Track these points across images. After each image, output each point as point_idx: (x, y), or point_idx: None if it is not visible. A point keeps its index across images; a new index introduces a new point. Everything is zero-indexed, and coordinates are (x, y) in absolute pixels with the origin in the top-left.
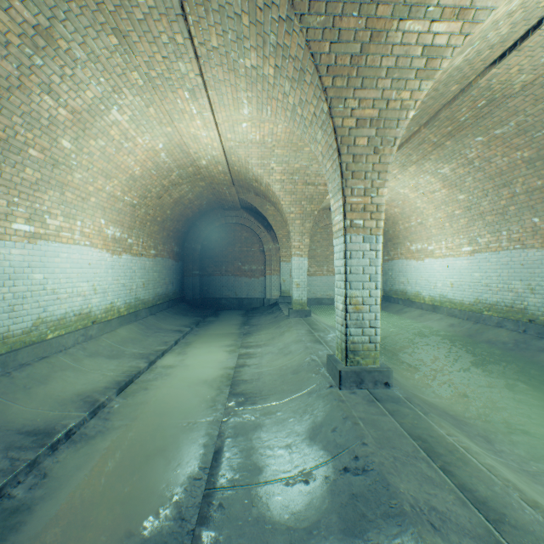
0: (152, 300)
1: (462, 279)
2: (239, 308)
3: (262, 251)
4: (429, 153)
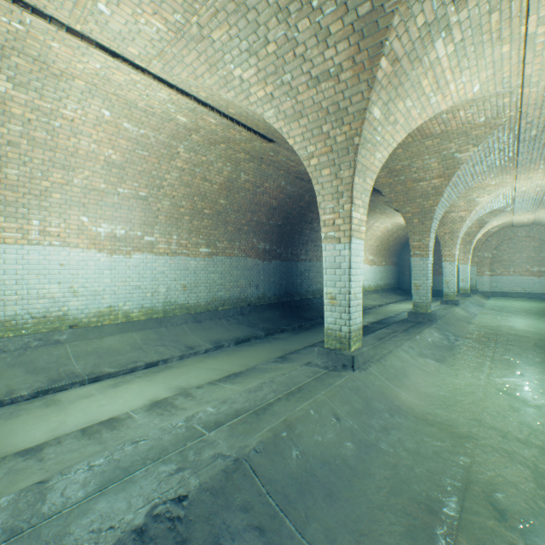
0: (383, 286)
1: None
2: (436, 295)
3: None
4: (541, 206)
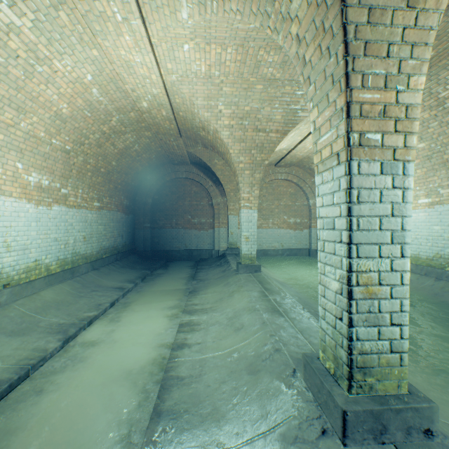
0: (96, 254)
1: (418, 232)
2: (189, 259)
3: (210, 204)
4: None
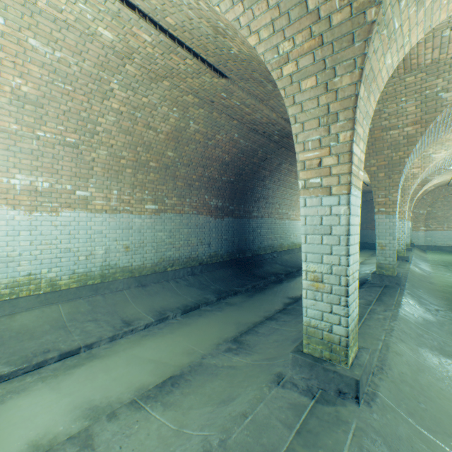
0: None
1: None
2: (374, 248)
3: None
4: None
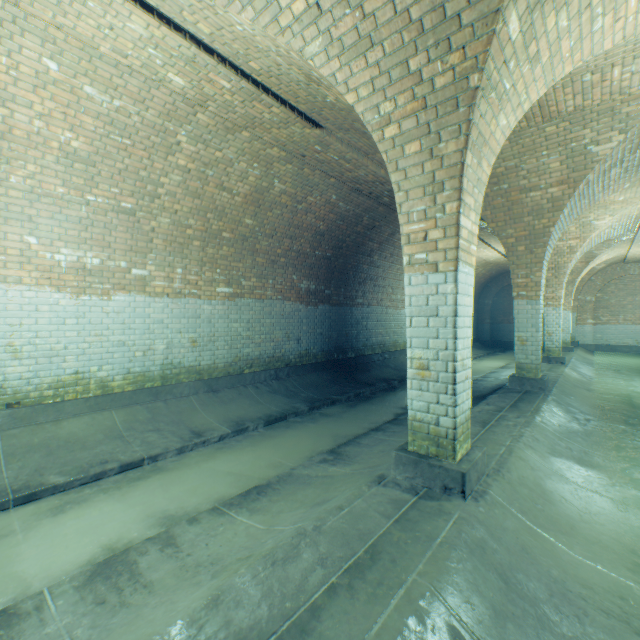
0: None
1: None
2: None
3: None
4: None
